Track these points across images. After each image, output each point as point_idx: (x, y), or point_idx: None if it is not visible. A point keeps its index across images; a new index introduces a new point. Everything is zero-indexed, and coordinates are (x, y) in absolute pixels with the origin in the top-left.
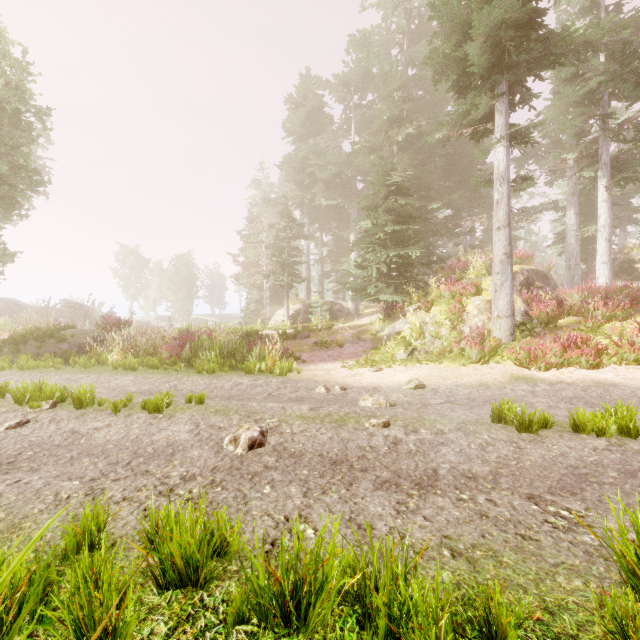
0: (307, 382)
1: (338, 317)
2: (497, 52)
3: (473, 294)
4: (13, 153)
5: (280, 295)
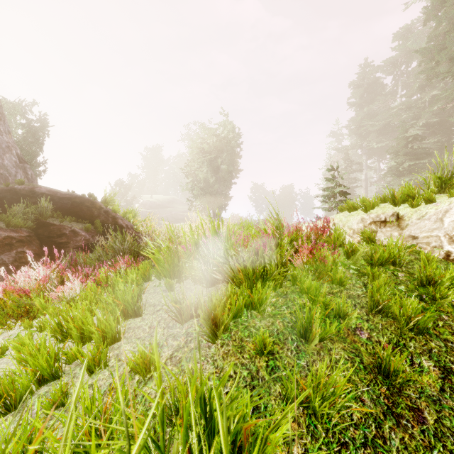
0: None
1: None
2: None
3: None
4: (235, 163)
5: None
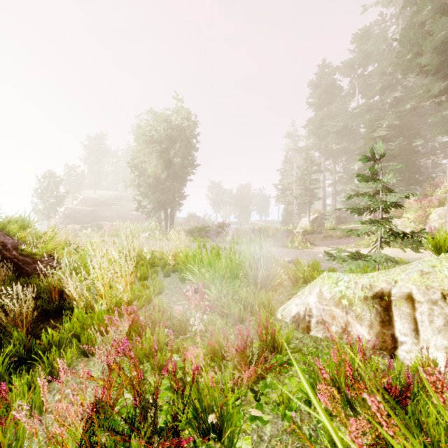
0: (314, 253)
1: (345, 221)
2: (444, 55)
3: (437, 206)
4: (190, 157)
5: (305, 208)
